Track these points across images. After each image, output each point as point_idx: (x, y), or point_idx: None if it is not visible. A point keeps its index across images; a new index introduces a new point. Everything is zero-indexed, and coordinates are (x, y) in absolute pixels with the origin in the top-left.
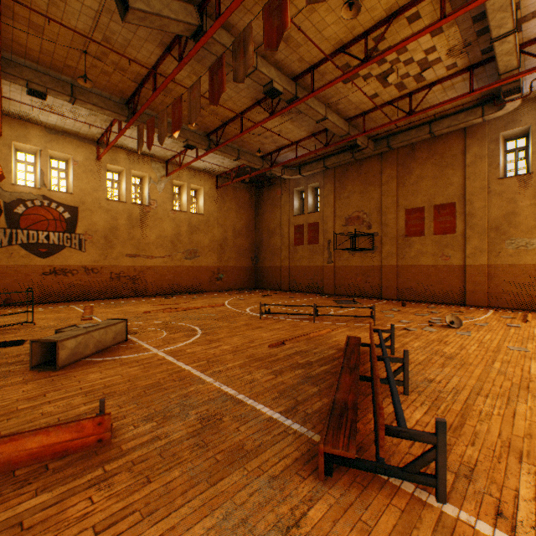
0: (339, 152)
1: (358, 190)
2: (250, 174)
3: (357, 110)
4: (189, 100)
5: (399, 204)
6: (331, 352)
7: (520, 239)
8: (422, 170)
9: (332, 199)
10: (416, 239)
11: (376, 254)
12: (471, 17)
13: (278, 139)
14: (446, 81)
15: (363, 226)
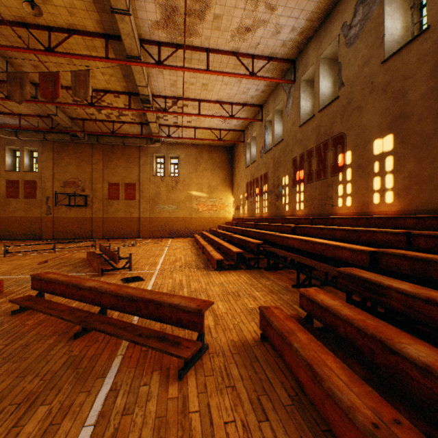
0: (59, 132)
1: (75, 163)
2: None
3: (79, 116)
4: None
5: (105, 179)
6: (80, 260)
7: (162, 205)
8: (119, 161)
9: (51, 165)
10: (115, 201)
11: (89, 209)
12: (141, 108)
13: (0, 106)
14: (131, 124)
15: (79, 189)
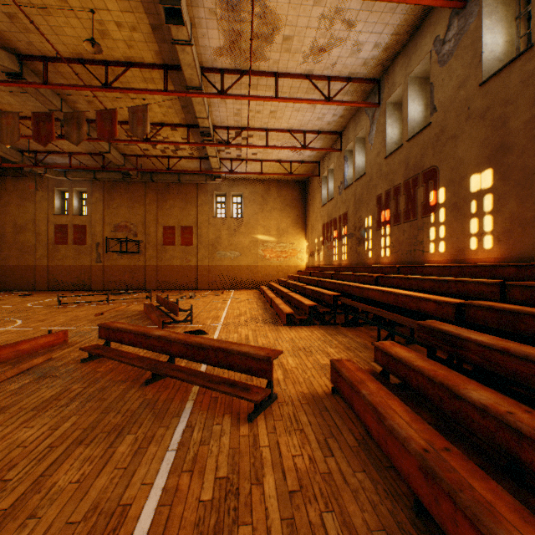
0: (110, 170)
1: (127, 205)
2: (2, 164)
3: (133, 152)
4: (0, 122)
5: (159, 222)
6: (137, 312)
7: (223, 251)
8: (174, 201)
9: (101, 207)
10: (171, 247)
11: (142, 256)
12: (201, 141)
13: (51, 145)
14: (189, 158)
15: (131, 234)
